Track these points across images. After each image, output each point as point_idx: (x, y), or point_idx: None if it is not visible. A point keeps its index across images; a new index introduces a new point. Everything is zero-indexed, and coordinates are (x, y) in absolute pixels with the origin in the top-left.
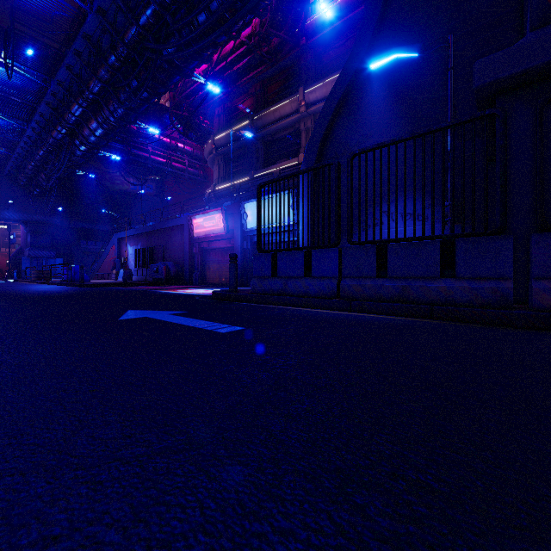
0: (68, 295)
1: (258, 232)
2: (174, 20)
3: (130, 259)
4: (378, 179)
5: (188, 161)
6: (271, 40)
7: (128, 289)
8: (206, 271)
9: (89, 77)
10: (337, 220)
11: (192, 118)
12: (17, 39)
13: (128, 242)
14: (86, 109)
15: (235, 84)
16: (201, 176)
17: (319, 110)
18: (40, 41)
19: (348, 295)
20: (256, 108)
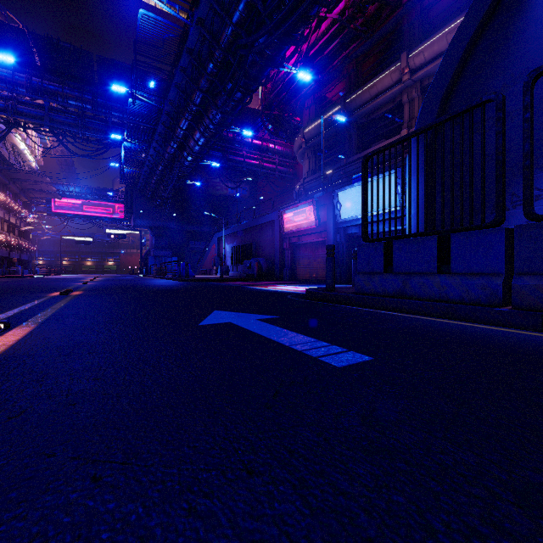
0: (170, 290)
1: (364, 216)
2: (265, 7)
3: (227, 256)
4: (541, 131)
5: (279, 160)
6: (367, 8)
7: (223, 285)
8: (296, 267)
9: (192, 88)
10: (501, 185)
11: (282, 116)
12: (143, 75)
13: (226, 240)
14: (191, 122)
15: (325, 70)
16: (290, 173)
17: (428, 74)
18: (155, 67)
19: (528, 303)
20: (349, 90)
